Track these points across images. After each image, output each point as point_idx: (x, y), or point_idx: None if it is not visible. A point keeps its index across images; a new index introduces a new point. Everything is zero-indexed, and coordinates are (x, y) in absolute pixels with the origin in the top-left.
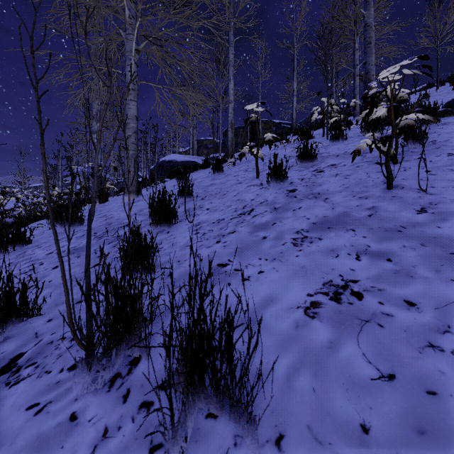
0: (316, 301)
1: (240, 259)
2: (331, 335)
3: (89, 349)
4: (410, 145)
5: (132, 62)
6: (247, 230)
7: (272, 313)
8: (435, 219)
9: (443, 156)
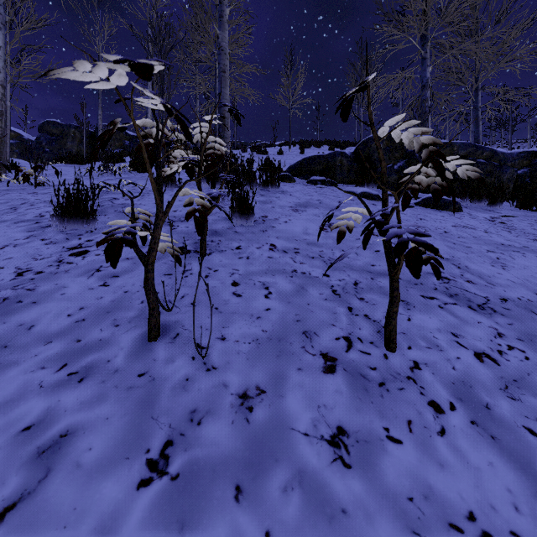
0: None
1: None
2: None
3: None
4: (236, 221)
5: None
6: None
7: None
8: (163, 531)
9: (265, 249)
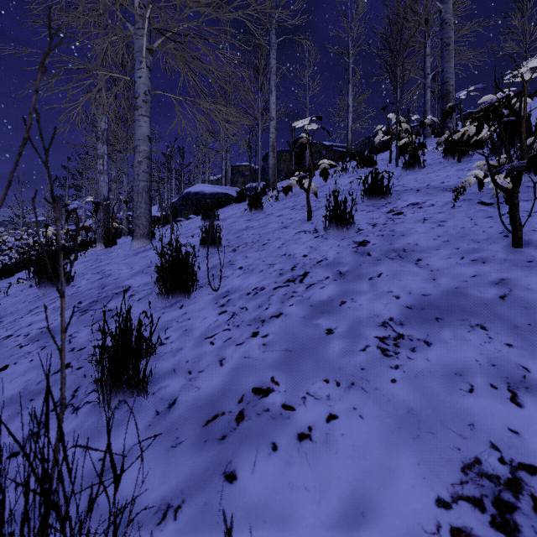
0: (462, 530)
1: (292, 380)
2: None
3: None
4: (523, 177)
5: (143, 66)
6: (300, 312)
7: None
8: None
9: None
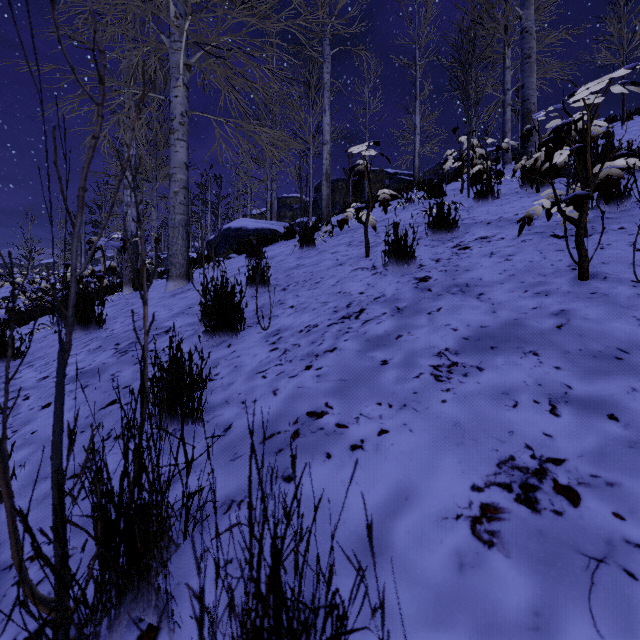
0: (490, 504)
1: (346, 404)
2: (534, 595)
3: (45, 637)
4: (603, 208)
5: (179, 83)
6: (355, 346)
7: (409, 530)
8: None
9: None
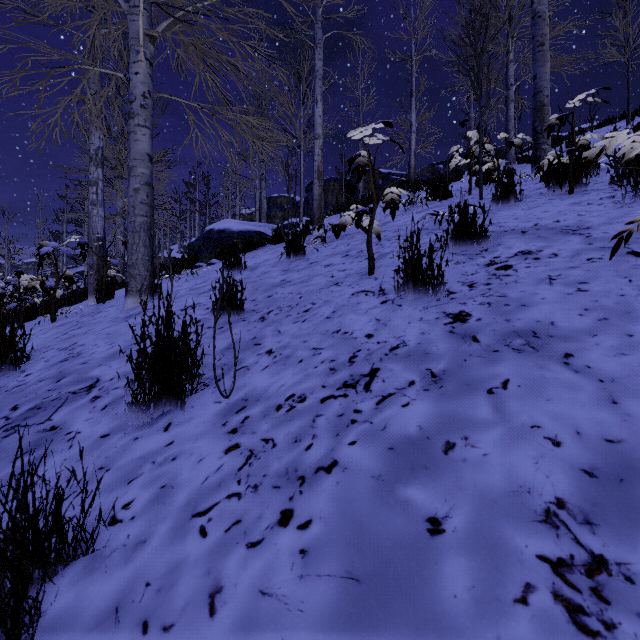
0: None
1: None
2: None
3: None
4: None
5: (140, 57)
6: (369, 463)
7: None
8: None
9: None
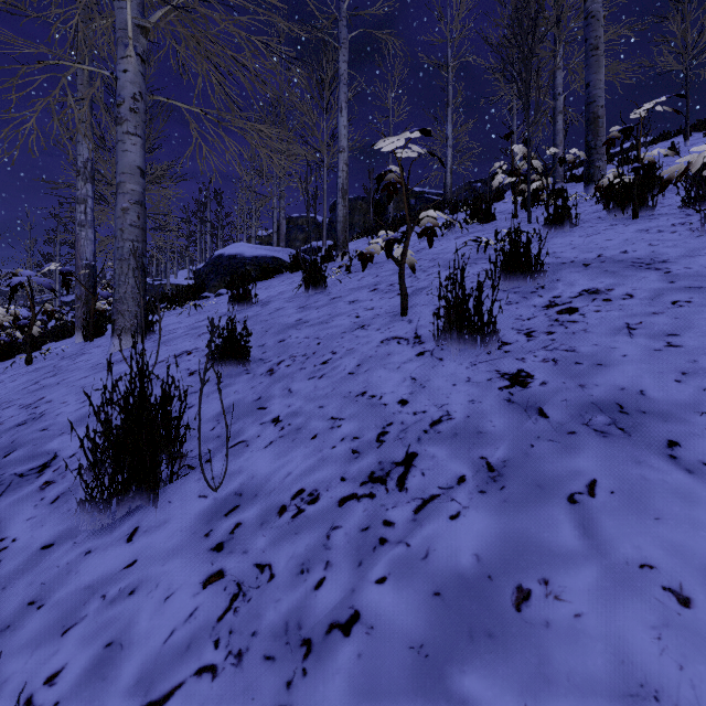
0: None
1: None
2: None
3: None
4: None
5: (129, 52)
6: (406, 621)
7: None
8: None
9: None
